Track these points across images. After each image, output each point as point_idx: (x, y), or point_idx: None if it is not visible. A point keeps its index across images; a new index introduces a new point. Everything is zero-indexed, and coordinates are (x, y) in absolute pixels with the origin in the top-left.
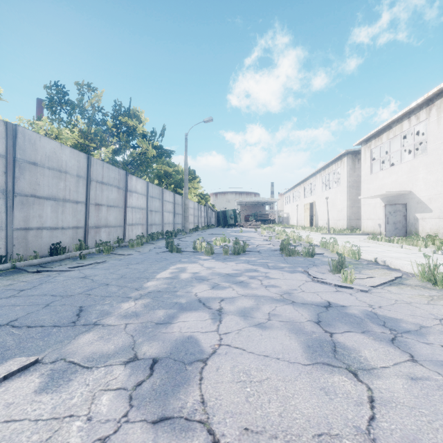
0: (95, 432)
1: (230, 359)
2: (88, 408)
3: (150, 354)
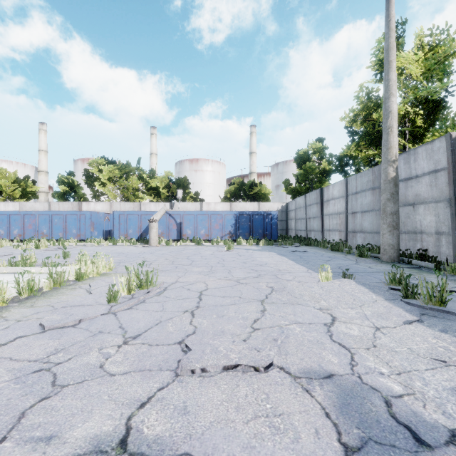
0: (364, 367)
1: (309, 455)
2: (395, 379)
3: (450, 455)
